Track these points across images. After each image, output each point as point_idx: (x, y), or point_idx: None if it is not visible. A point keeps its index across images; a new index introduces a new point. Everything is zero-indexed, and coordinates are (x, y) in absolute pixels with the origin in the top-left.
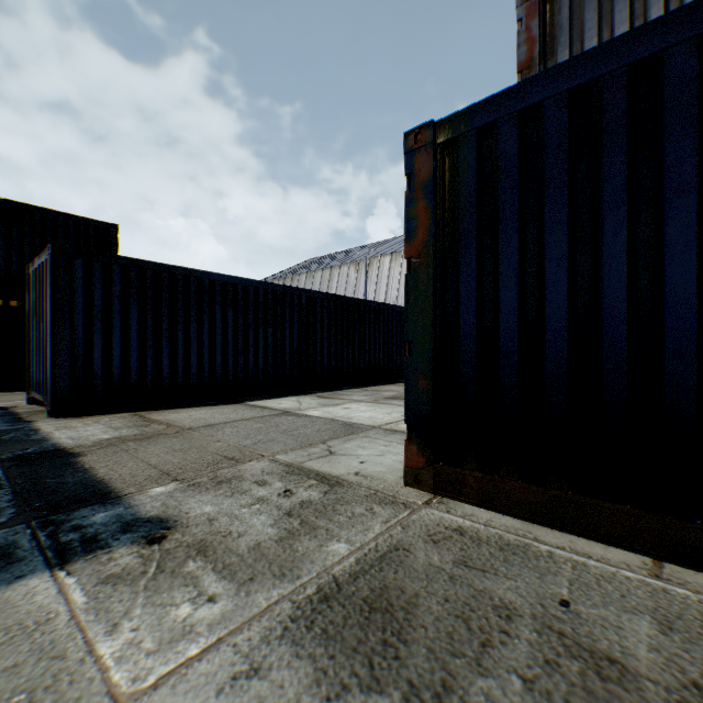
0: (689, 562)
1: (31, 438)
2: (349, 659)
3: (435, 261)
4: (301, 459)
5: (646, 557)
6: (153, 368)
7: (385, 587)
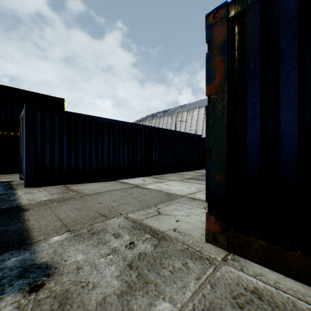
0: None
1: (9, 199)
2: None
3: (228, 96)
4: (142, 217)
5: None
6: (74, 163)
7: None
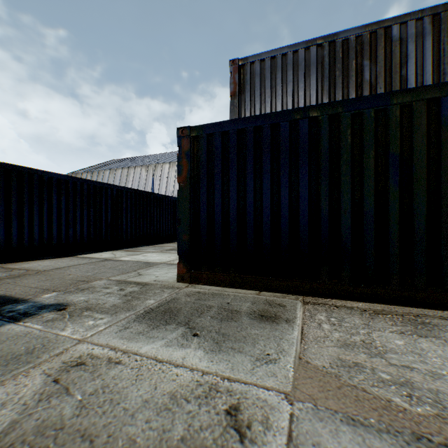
0: (268, 290)
1: None
2: (159, 322)
3: (190, 185)
4: (124, 278)
5: (258, 291)
6: (4, 235)
7: (170, 308)
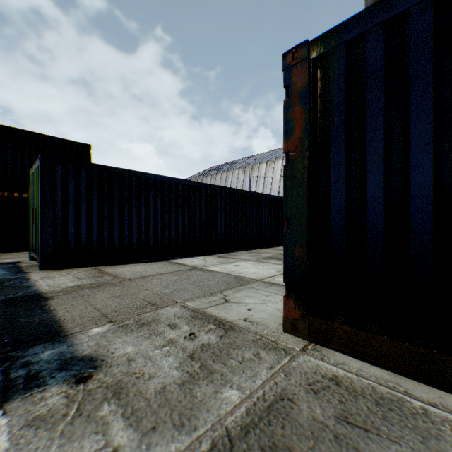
0: None
1: (22, 285)
2: None
3: (309, 154)
4: (204, 306)
5: None
6: (108, 237)
7: (274, 445)
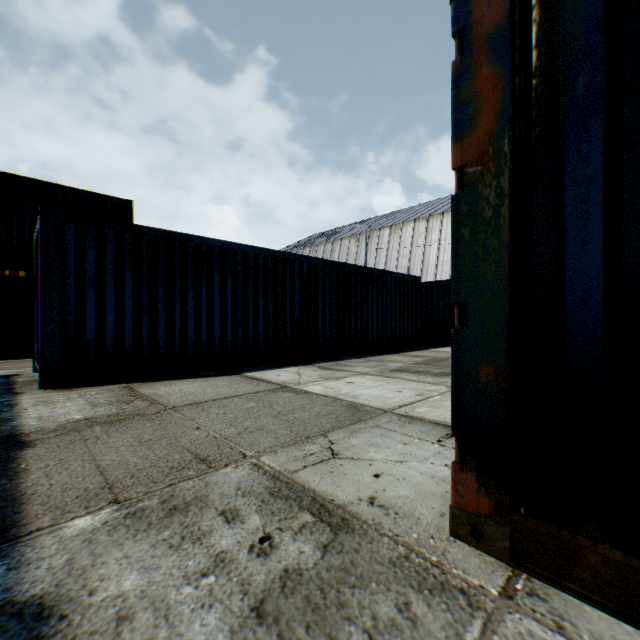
0: None
1: None
2: None
3: (511, 166)
4: (293, 465)
5: None
6: (148, 337)
7: None
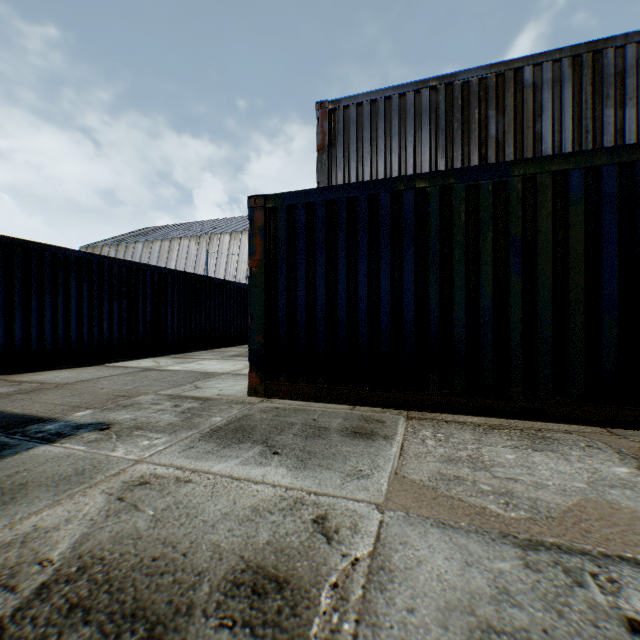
0: (365, 405)
1: None
2: (230, 440)
3: (266, 271)
4: (178, 392)
5: (352, 406)
6: (5, 336)
7: (242, 425)
